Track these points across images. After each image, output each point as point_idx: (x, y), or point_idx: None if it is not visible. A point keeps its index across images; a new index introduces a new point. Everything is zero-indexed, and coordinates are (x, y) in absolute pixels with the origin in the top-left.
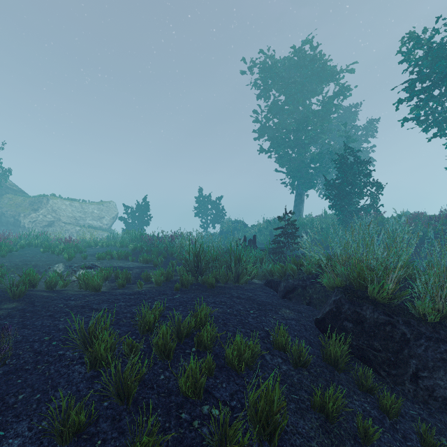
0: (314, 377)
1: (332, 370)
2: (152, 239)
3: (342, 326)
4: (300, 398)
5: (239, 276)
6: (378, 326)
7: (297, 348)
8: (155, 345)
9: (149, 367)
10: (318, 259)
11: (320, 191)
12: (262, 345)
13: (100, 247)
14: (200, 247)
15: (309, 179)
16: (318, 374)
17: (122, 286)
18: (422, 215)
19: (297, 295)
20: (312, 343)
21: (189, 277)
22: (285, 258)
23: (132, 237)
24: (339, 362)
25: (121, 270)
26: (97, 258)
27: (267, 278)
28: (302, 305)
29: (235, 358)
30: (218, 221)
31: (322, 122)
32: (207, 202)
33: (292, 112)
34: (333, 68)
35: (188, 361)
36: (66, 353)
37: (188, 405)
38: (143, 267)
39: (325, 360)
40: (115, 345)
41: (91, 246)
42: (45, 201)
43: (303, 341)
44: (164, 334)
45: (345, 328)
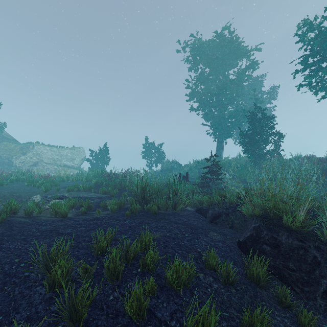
0: (241, 294)
1: (254, 287)
2: (110, 176)
3: (261, 249)
4: (230, 315)
5: (176, 205)
6: (293, 250)
7: (225, 268)
8: (106, 268)
9: (99, 291)
10: (238, 192)
11: (235, 140)
12: (196, 265)
13: (71, 181)
14: (145, 182)
15: (227, 130)
16: (244, 291)
17: (85, 213)
18: (313, 157)
19: (221, 221)
20: (236, 263)
21: (137, 206)
22: (211, 190)
23: (95, 174)
24: (261, 281)
25: (85, 200)
26: (67, 190)
27: (197, 206)
28: (226, 229)
29: (174, 280)
30: (159, 161)
31: (237, 88)
32: (151, 147)
33: (215, 80)
34: (245, 48)
35: (134, 281)
36: (31, 275)
37: (133, 326)
38: (102, 197)
39: (248, 278)
40: (71, 269)
41: (64, 180)
42: (31, 147)
43: (231, 263)
44: (114, 259)
45: (264, 250)
